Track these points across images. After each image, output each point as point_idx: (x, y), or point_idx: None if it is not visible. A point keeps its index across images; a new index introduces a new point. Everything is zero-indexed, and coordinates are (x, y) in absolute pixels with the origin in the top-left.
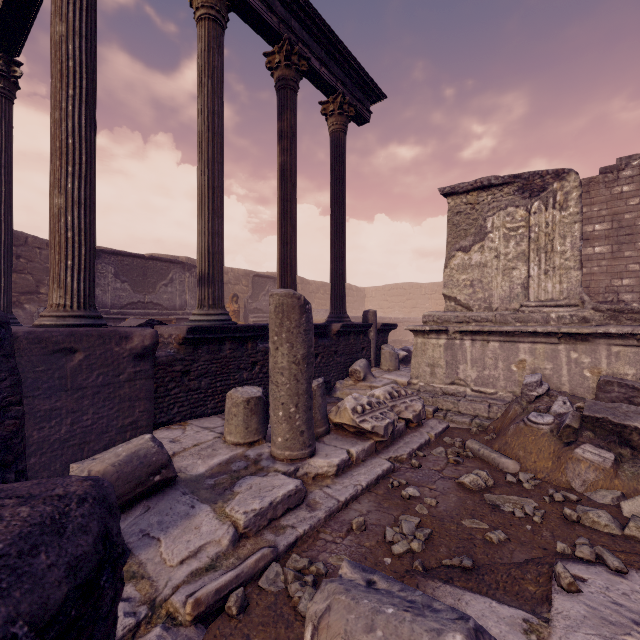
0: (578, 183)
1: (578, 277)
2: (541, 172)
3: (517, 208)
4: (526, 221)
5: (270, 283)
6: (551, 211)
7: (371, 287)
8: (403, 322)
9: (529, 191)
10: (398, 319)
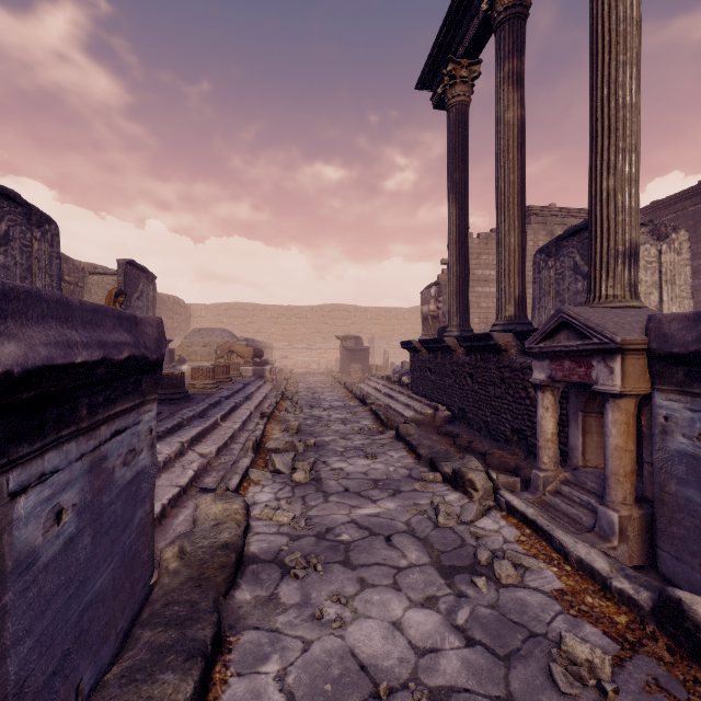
0: (687, 238)
1: (690, 304)
2: (666, 223)
3: (651, 246)
4: (657, 258)
5: (143, 280)
6: (673, 254)
7: (200, 304)
8: (267, 348)
9: (656, 235)
10: (266, 344)
